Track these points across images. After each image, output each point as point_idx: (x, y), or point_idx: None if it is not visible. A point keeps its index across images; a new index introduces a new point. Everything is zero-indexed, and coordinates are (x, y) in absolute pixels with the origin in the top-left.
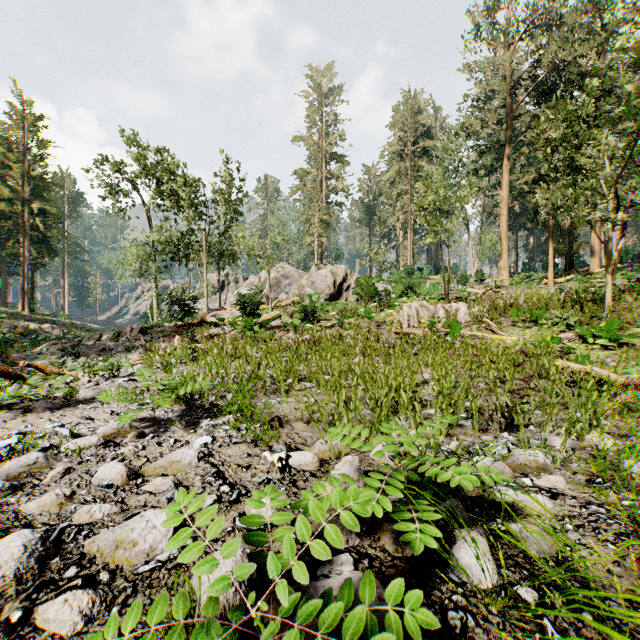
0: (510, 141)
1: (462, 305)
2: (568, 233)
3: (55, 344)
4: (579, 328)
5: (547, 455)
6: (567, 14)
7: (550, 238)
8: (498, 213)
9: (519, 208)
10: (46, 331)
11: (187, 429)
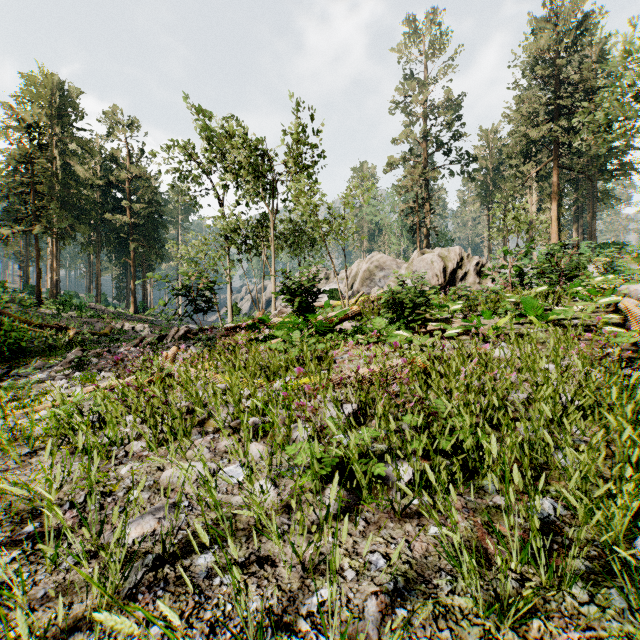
0: None
1: None
2: None
3: (83, 350)
4: None
5: None
6: None
7: None
8: None
9: None
10: (137, 331)
11: None
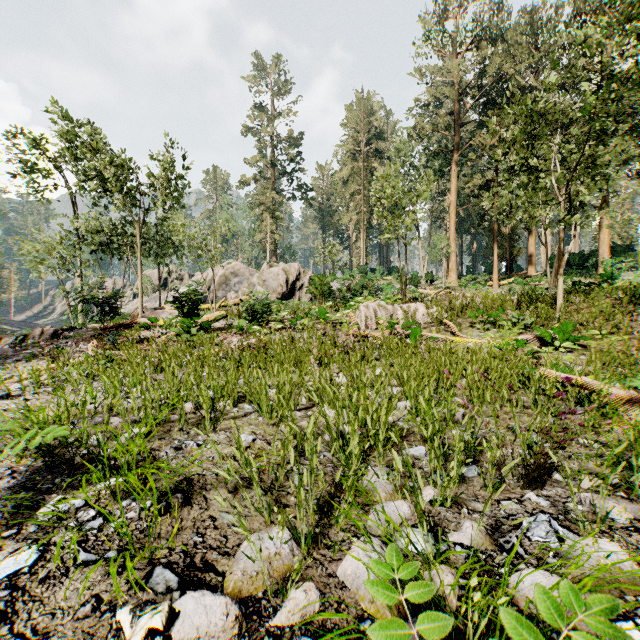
0: (458, 147)
1: (420, 305)
2: (509, 238)
3: None
4: (538, 330)
5: (616, 542)
6: (509, 30)
7: (495, 242)
8: (445, 218)
9: (464, 214)
10: None
11: (10, 523)
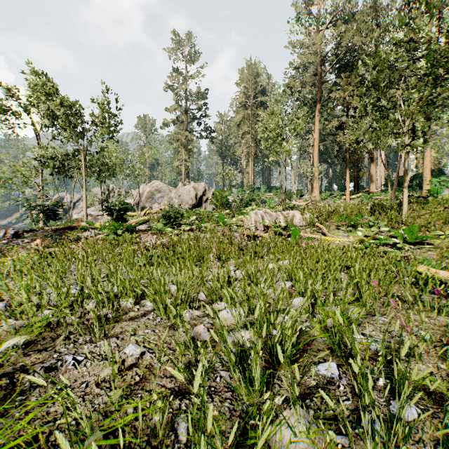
0: (320, 99)
1: (297, 212)
2: (356, 165)
3: None
4: (391, 231)
5: None
6: (357, 14)
7: (347, 167)
8: (310, 151)
9: (323, 148)
10: None
11: None
